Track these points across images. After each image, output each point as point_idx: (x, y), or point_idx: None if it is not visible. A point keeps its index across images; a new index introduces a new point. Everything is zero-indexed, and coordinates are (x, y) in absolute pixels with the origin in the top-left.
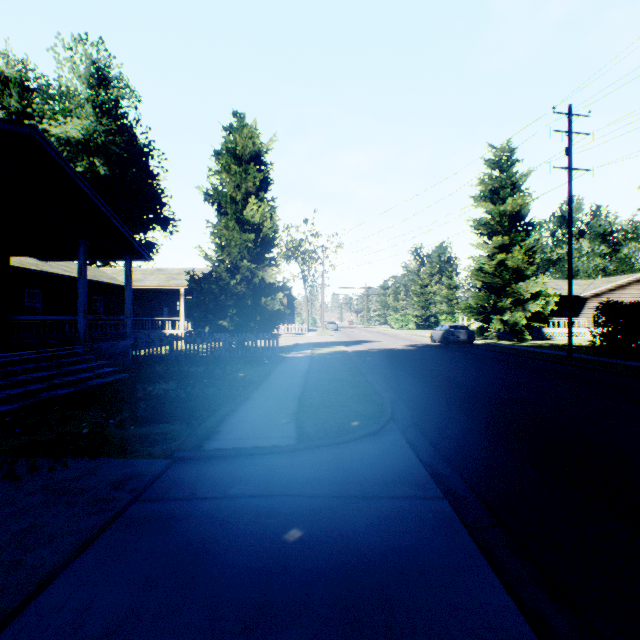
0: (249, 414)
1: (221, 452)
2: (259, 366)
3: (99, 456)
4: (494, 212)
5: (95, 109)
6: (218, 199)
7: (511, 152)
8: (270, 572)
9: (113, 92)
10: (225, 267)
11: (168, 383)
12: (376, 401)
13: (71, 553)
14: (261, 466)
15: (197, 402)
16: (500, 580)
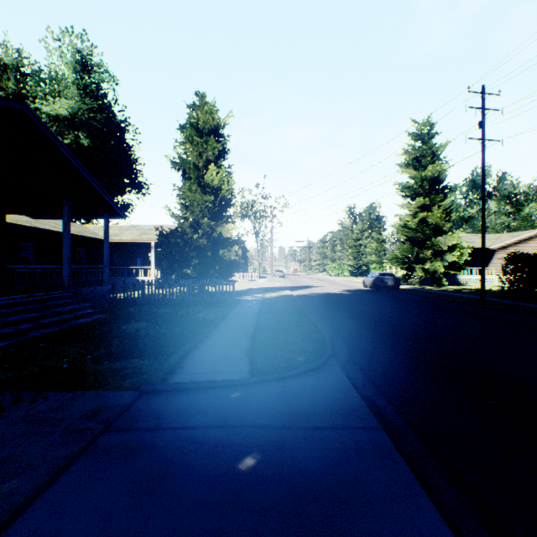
0: (208, 350)
1: (183, 385)
2: (217, 308)
3: (76, 389)
4: (417, 177)
5: (79, 91)
6: (183, 166)
7: (431, 126)
8: (225, 502)
9: (95, 76)
10: (189, 224)
11: (139, 323)
12: (318, 339)
13: (44, 482)
14: (218, 398)
15: (164, 340)
16: (438, 510)
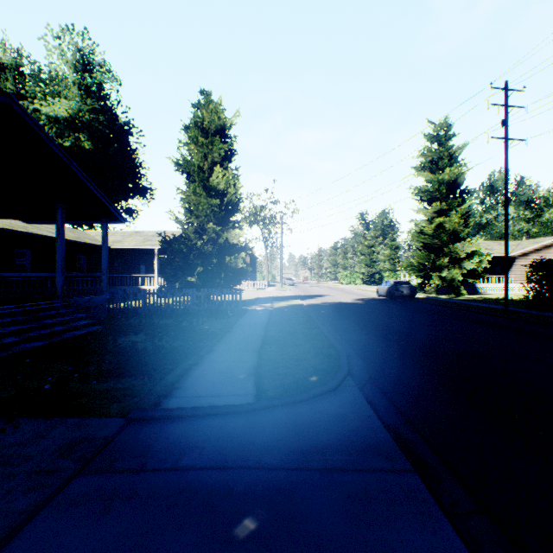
0: (210, 368)
1: (178, 412)
2: (223, 319)
3: (54, 415)
4: (433, 180)
5: (80, 91)
6: (187, 168)
7: (448, 127)
8: None
9: (97, 76)
10: (193, 229)
11: (138, 335)
12: (332, 354)
13: None
14: (217, 429)
15: (161, 355)
16: None
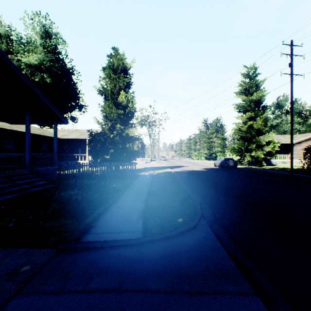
0: (115, 212)
1: (91, 244)
2: (125, 180)
3: (11, 246)
4: (246, 100)
5: (44, 49)
6: (104, 92)
7: (255, 69)
8: None
9: (54, 41)
10: (108, 128)
11: (73, 190)
12: (191, 203)
13: None
14: (117, 258)
15: (86, 203)
16: None
